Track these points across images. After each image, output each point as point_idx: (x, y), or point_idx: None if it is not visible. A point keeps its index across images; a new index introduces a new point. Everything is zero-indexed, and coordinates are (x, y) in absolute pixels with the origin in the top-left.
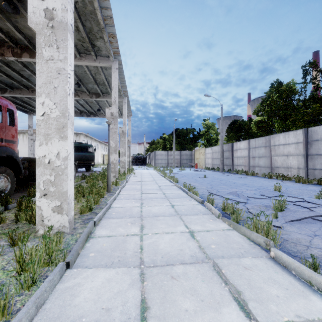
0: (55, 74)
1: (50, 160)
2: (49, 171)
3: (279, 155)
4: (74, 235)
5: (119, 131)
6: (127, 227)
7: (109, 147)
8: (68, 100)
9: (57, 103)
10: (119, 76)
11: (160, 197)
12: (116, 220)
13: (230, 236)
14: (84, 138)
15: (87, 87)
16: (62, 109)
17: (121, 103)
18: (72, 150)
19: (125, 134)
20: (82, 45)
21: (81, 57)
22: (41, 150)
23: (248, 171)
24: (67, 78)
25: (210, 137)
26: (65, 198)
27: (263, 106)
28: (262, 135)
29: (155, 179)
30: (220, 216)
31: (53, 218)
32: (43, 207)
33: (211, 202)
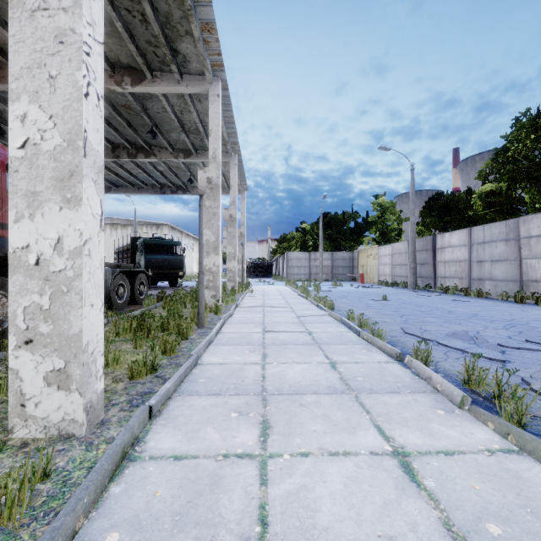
0: (51, 45)
1: (39, 256)
2: (37, 285)
3: (540, 257)
4: (93, 448)
5: (225, 215)
6: (228, 426)
7: (201, 240)
8: (84, 109)
9: (57, 117)
10: (223, 113)
11: (303, 341)
12: (205, 401)
13: (526, 480)
14: (170, 231)
15: (170, 139)
16: (69, 131)
17: (227, 168)
18: (96, 234)
19: (235, 220)
20: (155, 52)
21: (155, 78)
22: (19, 231)
23: (469, 289)
24: (79, 52)
25: (387, 226)
26: (76, 351)
27: (499, 163)
28: (495, 219)
29: (290, 303)
30: (466, 402)
31: (46, 400)
32: (23, 371)
33: (422, 357)
